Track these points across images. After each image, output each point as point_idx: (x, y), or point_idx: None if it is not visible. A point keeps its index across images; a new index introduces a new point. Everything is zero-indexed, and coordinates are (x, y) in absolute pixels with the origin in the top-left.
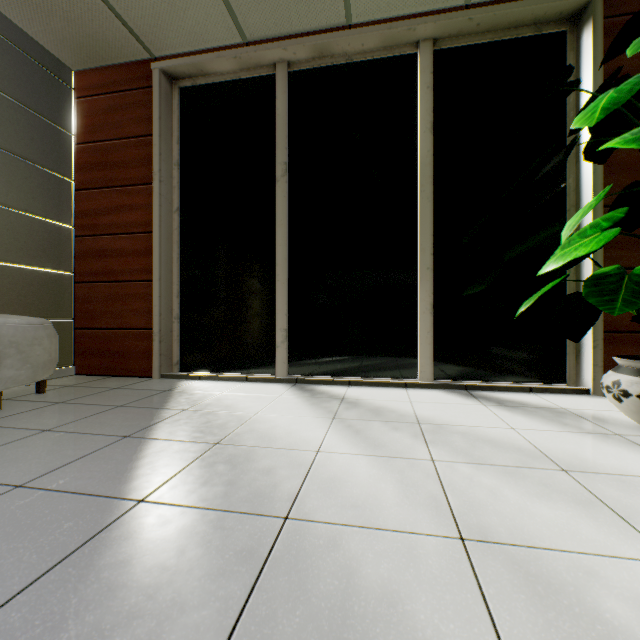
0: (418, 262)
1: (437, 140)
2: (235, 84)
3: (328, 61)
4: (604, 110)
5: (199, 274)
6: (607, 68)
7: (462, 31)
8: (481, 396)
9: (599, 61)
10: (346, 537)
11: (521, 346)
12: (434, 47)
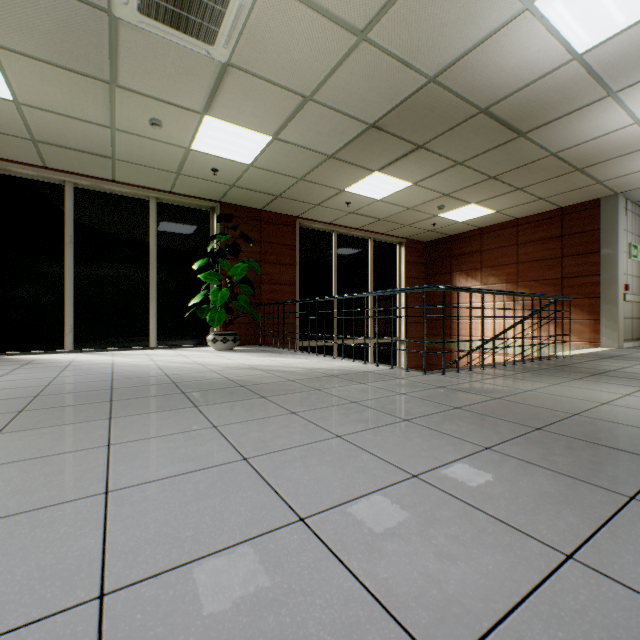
0: (150, 294)
1: (159, 241)
2: (33, 182)
3: (101, 189)
4: (199, 266)
5: (1, 291)
6: (222, 232)
7: (170, 199)
8: (176, 349)
9: (219, 229)
10: (129, 362)
11: (194, 330)
12: (158, 200)
